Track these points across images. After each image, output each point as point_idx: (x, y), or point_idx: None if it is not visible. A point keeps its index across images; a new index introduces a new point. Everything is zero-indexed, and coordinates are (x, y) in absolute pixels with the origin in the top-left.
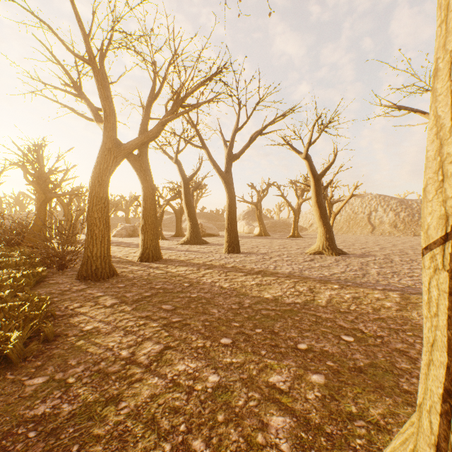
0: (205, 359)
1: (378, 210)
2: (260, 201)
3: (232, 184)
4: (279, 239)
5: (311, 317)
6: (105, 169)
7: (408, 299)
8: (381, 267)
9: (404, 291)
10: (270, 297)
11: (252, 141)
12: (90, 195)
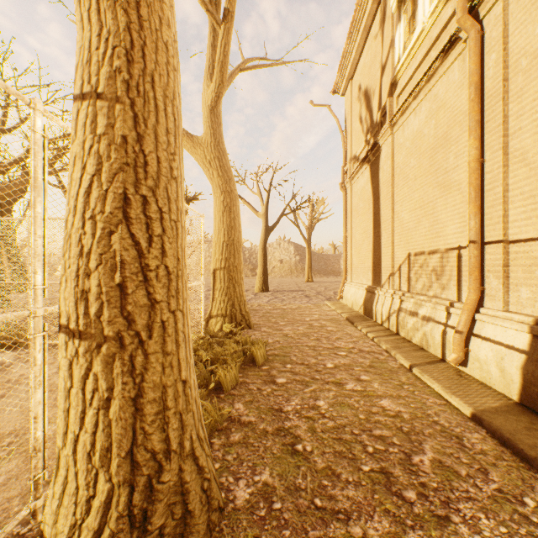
0: None
1: None
2: None
3: None
4: None
5: None
6: None
7: None
8: None
9: None
10: None
11: None
12: None
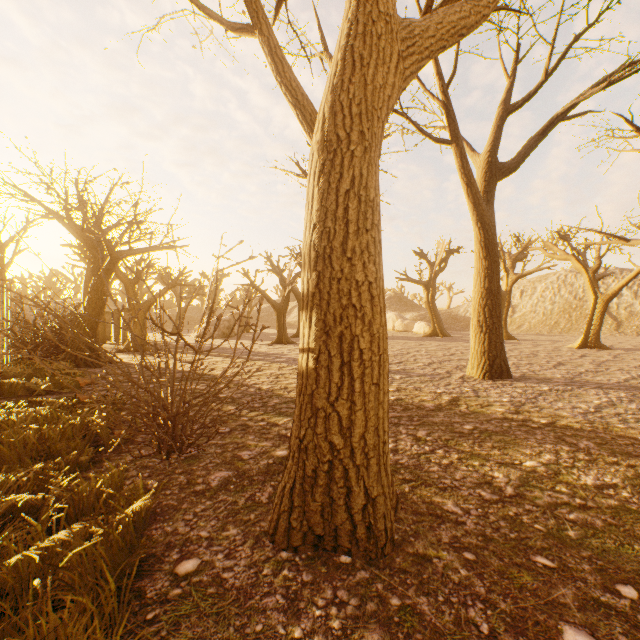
0: None
1: (622, 294)
2: (433, 279)
3: (493, 229)
4: None
5: None
6: (377, 92)
7: None
8: None
9: None
10: None
11: (546, 132)
12: (328, 192)
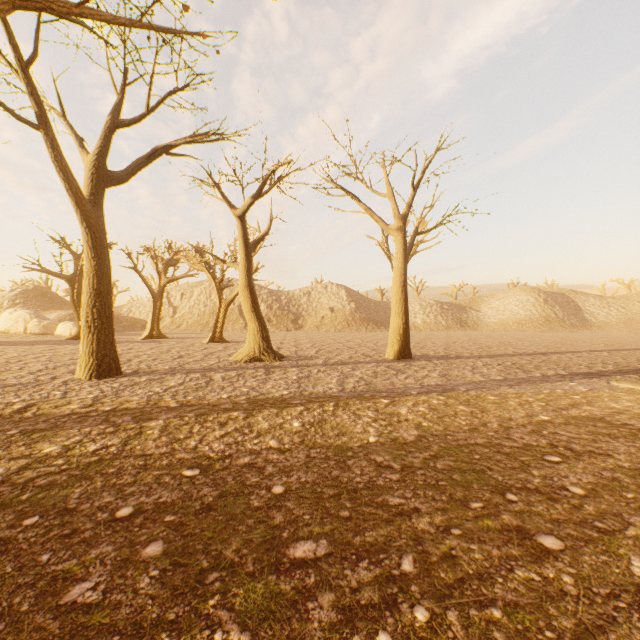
0: (639, 596)
1: None
2: (81, 274)
3: (103, 232)
4: (136, 343)
5: (479, 448)
6: None
7: (455, 398)
8: (353, 368)
9: (433, 391)
10: (380, 440)
11: (153, 159)
12: None
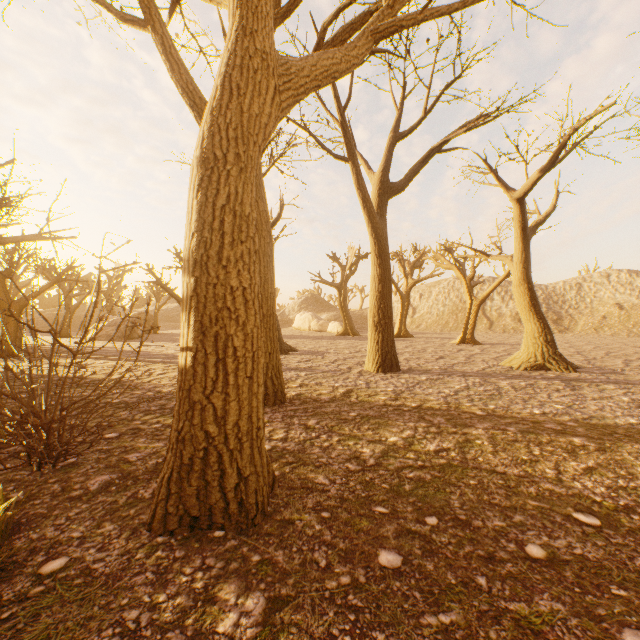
0: None
1: (494, 299)
2: (345, 282)
3: (386, 240)
4: None
5: None
6: (254, 120)
7: None
8: None
9: None
10: None
11: (427, 161)
12: (205, 205)
